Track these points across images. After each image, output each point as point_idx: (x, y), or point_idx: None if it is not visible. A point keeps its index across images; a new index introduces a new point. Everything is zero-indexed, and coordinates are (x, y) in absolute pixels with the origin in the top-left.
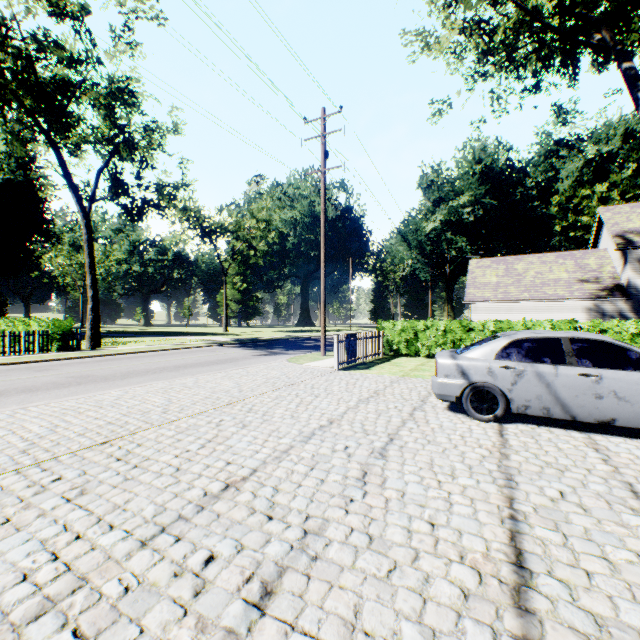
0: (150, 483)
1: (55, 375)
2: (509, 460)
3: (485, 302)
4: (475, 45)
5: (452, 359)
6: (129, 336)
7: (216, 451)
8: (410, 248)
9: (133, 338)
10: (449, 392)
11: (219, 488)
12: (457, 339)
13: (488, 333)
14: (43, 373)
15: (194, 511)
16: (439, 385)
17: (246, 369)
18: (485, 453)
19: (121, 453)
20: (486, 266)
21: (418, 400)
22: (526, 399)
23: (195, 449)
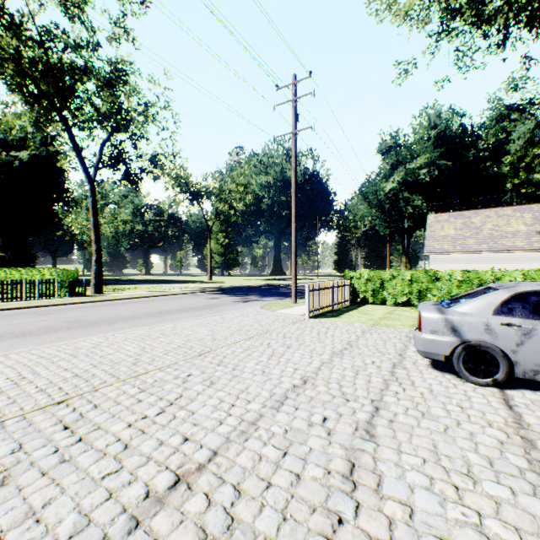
0: (86, 470)
1: (53, 319)
2: (539, 451)
3: (444, 253)
4: (441, 4)
5: (439, 313)
6: (130, 283)
7: (175, 419)
8: (370, 206)
9: (133, 285)
10: (436, 350)
11: (166, 484)
12: (423, 288)
13: (455, 283)
14: (44, 317)
15: (124, 531)
16: (424, 342)
17: (222, 316)
18: (501, 436)
19: (72, 418)
20: (444, 220)
21: (395, 354)
22: (536, 363)
23: (153, 415)
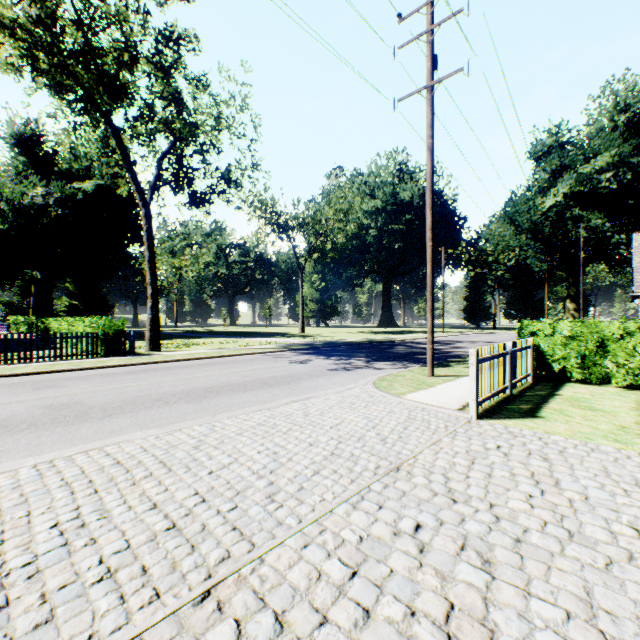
0: None
1: (37, 400)
2: None
3: None
4: None
5: None
6: (205, 336)
7: None
8: (519, 232)
9: (206, 339)
10: None
11: None
12: None
13: None
14: (32, 394)
15: None
16: None
17: (305, 403)
18: None
19: None
20: None
21: None
22: None
23: None
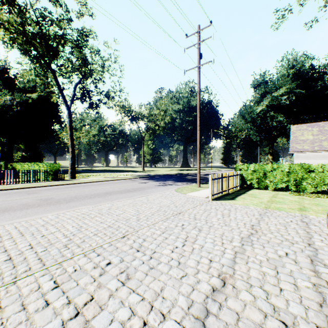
0: None
1: (33, 197)
2: None
3: (305, 152)
4: None
5: None
6: (95, 172)
7: None
8: (246, 122)
9: (96, 173)
10: None
11: None
12: (299, 178)
13: (327, 174)
14: (29, 195)
15: None
16: None
17: (147, 197)
18: None
19: None
20: (303, 129)
21: (304, 244)
22: None
23: None
